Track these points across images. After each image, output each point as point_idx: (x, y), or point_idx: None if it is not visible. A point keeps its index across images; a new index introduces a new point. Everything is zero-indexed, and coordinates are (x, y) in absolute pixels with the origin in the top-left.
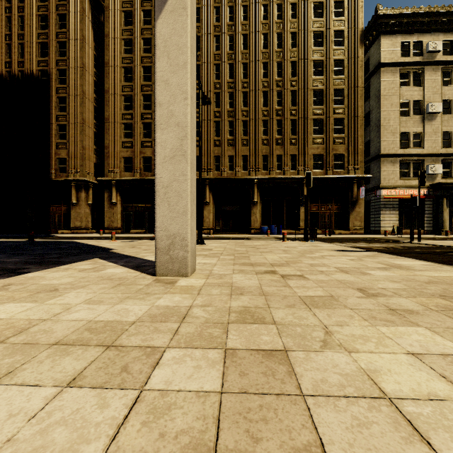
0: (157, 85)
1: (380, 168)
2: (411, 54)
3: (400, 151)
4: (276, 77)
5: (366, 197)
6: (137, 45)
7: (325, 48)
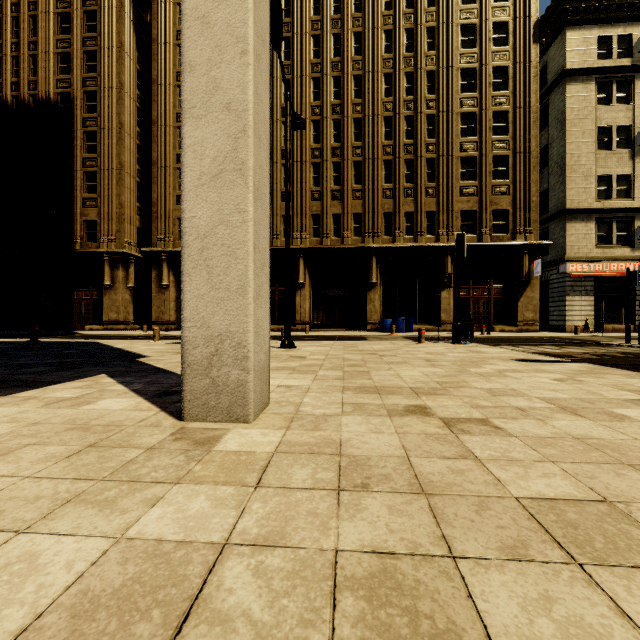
0: (186, 27)
1: (565, 231)
2: (614, 55)
3: (596, 204)
4: (404, 95)
5: (542, 276)
6: None
7: (480, 49)
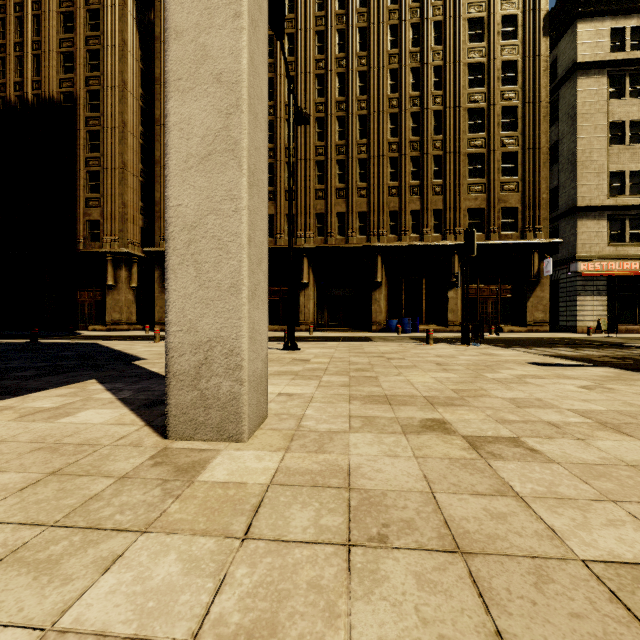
0: None
1: (576, 229)
2: (627, 48)
3: (609, 200)
4: (410, 91)
5: (551, 275)
6: None
7: (488, 43)
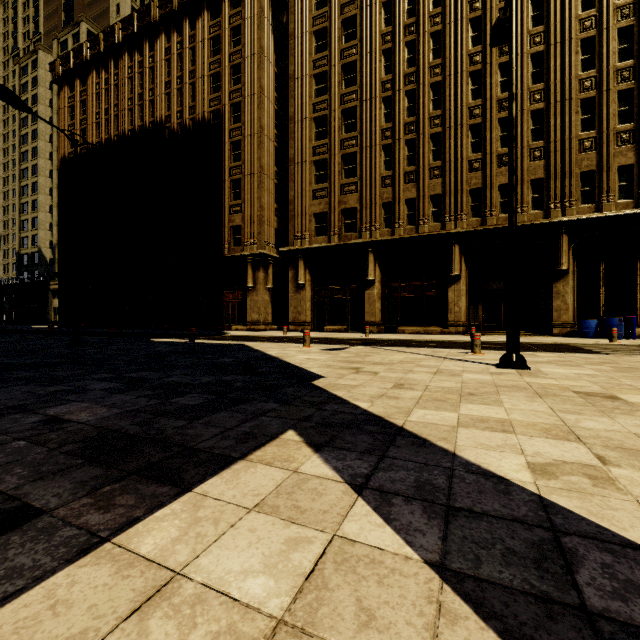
0: None
1: None
2: None
3: None
4: None
5: None
6: (335, 33)
7: None
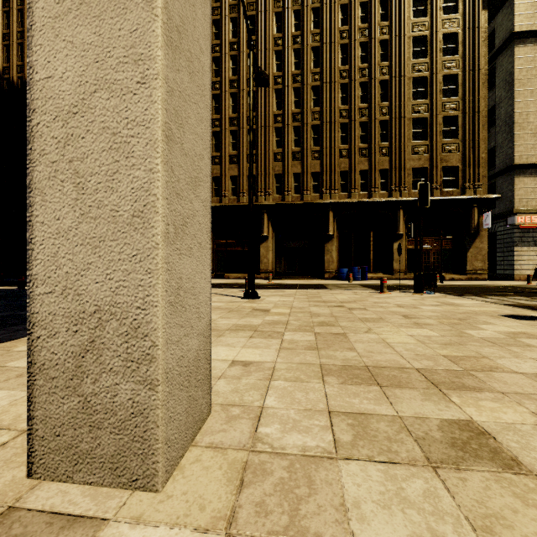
0: None
1: (513, 185)
2: None
3: None
4: (359, 63)
5: (489, 228)
6: None
7: (431, 18)
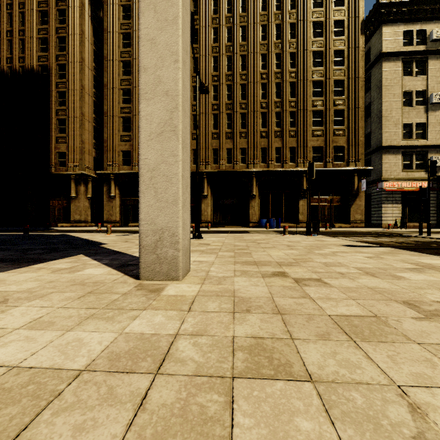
0: (141, 45)
1: (382, 160)
2: (414, 43)
3: (402, 142)
4: (275, 69)
5: (366, 190)
6: (135, 39)
7: (325, 38)
